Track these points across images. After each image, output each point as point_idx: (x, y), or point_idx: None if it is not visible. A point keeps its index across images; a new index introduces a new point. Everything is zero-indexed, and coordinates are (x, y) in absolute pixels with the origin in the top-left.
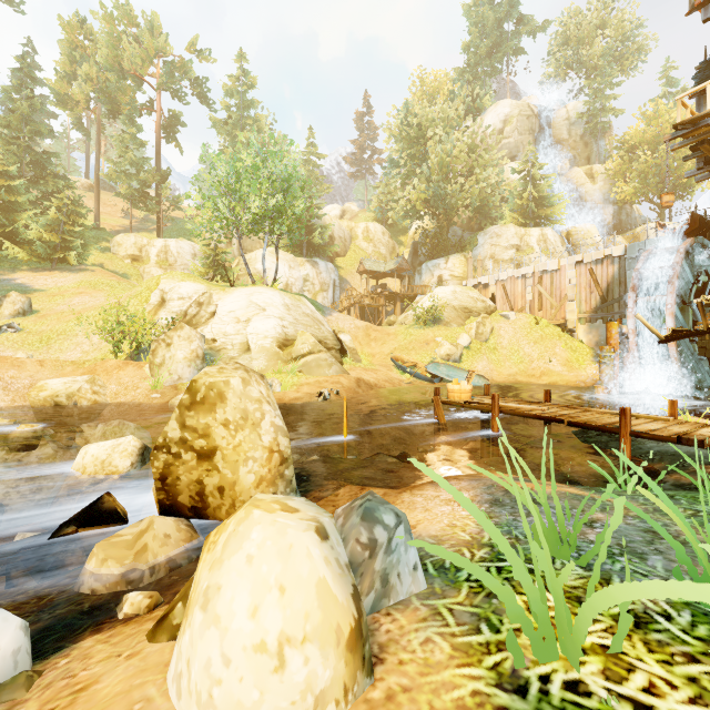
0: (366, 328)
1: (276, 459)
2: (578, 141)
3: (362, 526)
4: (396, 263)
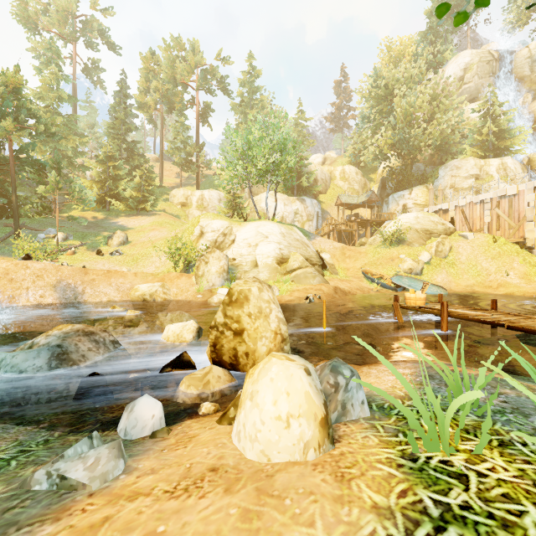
0: (342, 249)
1: (279, 339)
2: None
3: (330, 375)
4: (367, 196)
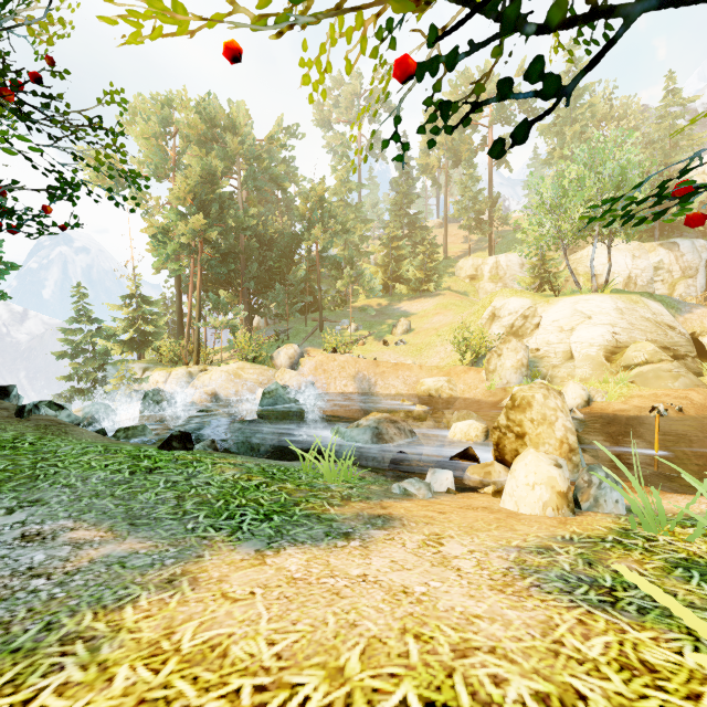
0: None
1: (565, 448)
2: None
3: (585, 473)
4: None
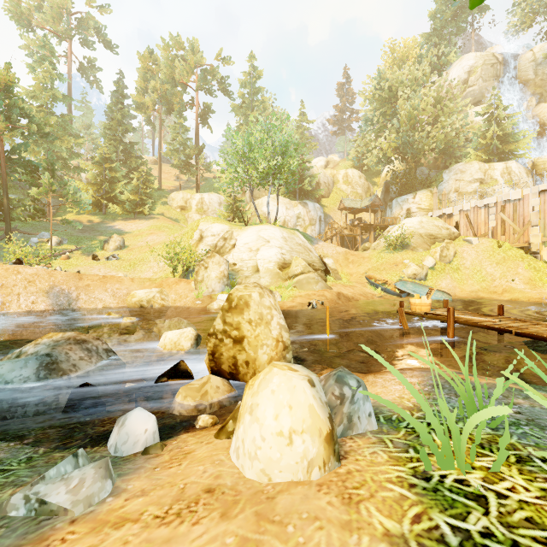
0: (345, 253)
1: (281, 346)
2: (545, 79)
3: (335, 385)
4: (370, 200)
